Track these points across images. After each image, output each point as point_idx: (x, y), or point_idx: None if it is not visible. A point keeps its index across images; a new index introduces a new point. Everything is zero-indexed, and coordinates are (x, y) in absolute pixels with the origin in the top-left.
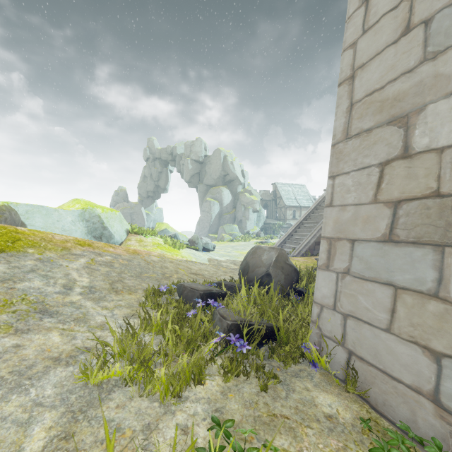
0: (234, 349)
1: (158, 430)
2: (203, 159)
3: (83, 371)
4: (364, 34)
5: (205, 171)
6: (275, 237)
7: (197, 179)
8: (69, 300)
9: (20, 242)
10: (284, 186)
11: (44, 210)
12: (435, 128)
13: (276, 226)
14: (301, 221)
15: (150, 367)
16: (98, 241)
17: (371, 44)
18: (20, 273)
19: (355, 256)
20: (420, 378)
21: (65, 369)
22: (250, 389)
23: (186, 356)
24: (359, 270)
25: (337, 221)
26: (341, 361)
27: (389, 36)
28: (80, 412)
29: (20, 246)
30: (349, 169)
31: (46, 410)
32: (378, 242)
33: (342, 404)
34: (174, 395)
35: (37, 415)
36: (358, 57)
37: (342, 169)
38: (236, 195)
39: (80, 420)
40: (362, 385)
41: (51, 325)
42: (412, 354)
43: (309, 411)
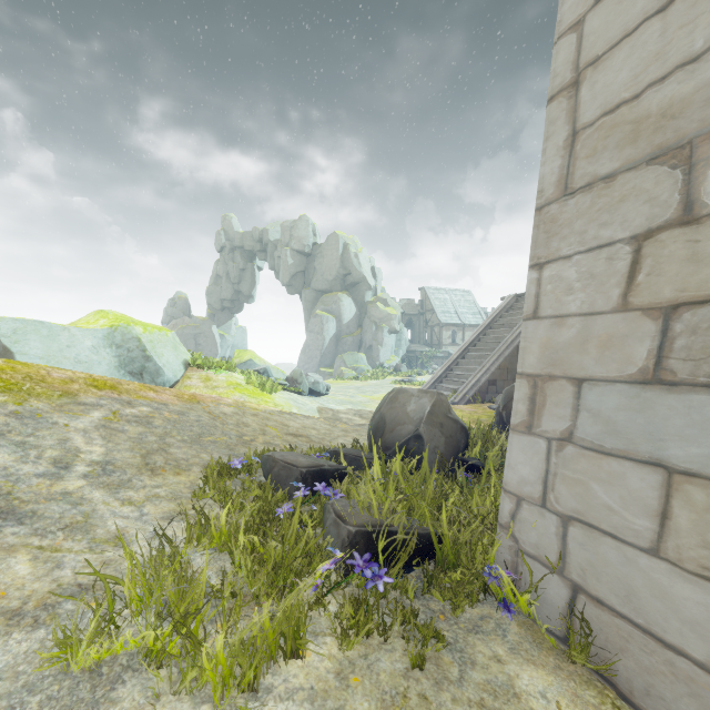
0: (360, 580)
1: None
2: (311, 249)
3: (62, 642)
4: (598, 3)
5: (313, 268)
6: (424, 373)
7: (301, 280)
8: (61, 489)
9: None
10: (438, 292)
11: (45, 328)
12: None
13: (426, 355)
14: (465, 347)
15: (193, 635)
16: (137, 379)
17: (612, 20)
18: None
19: (584, 408)
20: None
21: (28, 634)
22: (391, 664)
23: (268, 605)
24: (592, 435)
25: (547, 345)
26: (557, 602)
27: None
28: None
29: None
30: (570, 250)
31: None
32: (630, 384)
33: (565, 690)
34: (242, 690)
35: None
36: (587, 46)
37: (556, 251)
38: (364, 307)
39: None
40: (601, 651)
41: (16, 541)
42: (707, 602)
43: (506, 709)
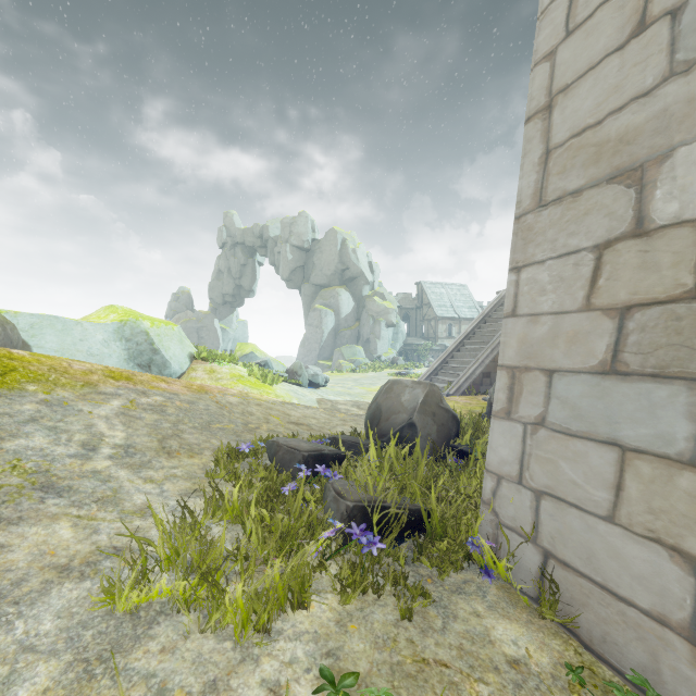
0: (357, 548)
1: (230, 691)
2: (310, 244)
3: (107, 590)
4: (568, 37)
5: (312, 263)
6: (420, 365)
7: (300, 275)
8: (91, 468)
9: (14, 374)
10: (434, 286)
11: (60, 322)
12: (690, 186)
13: (422, 348)
14: (461, 340)
15: (217, 583)
16: (145, 371)
17: (579, 53)
18: (11, 424)
19: (554, 396)
20: (666, 600)
21: (77, 584)
22: (384, 615)
23: (278, 562)
24: (560, 419)
25: (524, 340)
26: (531, 567)
27: (610, 38)
28: (99, 662)
29: (14, 381)
30: (543, 255)
31: (40, 659)
32: (592, 374)
33: (534, 639)
34: (257, 630)
35: (25, 669)
36: (558, 75)
37: (532, 257)
38: (361, 301)
39: (97, 676)
40: (567, 607)
41: (58, 511)
42: (651, 559)
43: (482, 653)
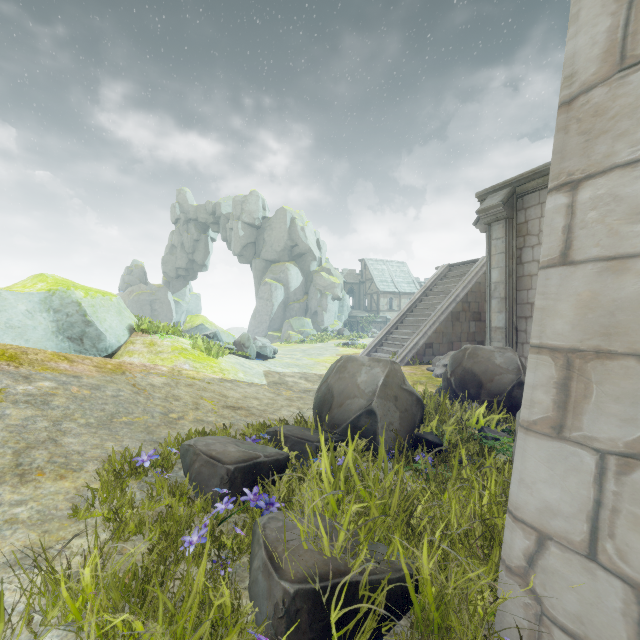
0: None
1: None
2: (261, 222)
3: None
4: None
5: (263, 239)
6: (364, 336)
7: (251, 251)
8: None
9: None
10: (376, 263)
11: None
12: None
13: (366, 320)
14: (404, 313)
15: None
16: (76, 345)
17: None
18: None
19: None
20: None
21: None
22: None
23: None
24: None
25: (591, 303)
26: None
27: None
28: None
29: None
30: (635, 151)
31: None
32: None
33: None
34: None
35: None
36: None
37: (606, 158)
38: (309, 276)
39: None
40: None
41: None
42: None
43: None
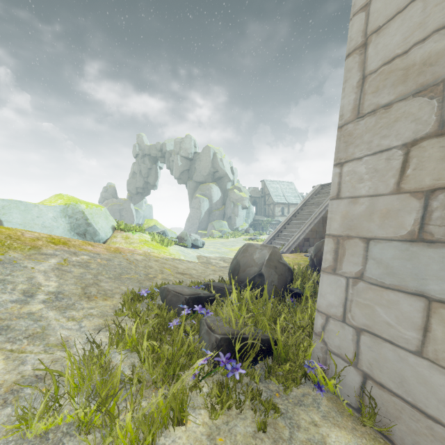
0: (224, 370)
1: None
2: (193, 156)
3: (21, 417)
4: None
5: (194, 168)
6: (264, 233)
7: (186, 175)
8: (27, 310)
9: None
10: (272, 183)
11: (23, 205)
12: None
13: (265, 222)
14: (290, 217)
15: (110, 413)
16: (82, 238)
17: (389, 2)
18: None
19: (371, 258)
20: None
21: None
22: (244, 428)
23: (161, 390)
24: (376, 275)
25: (346, 216)
26: (353, 384)
27: None
28: None
29: None
30: (361, 153)
31: None
32: (402, 242)
33: (359, 444)
34: None
35: None
36: (372, 20)
37: (352, 155)
38: (226, 192)
39: None
40: (383, 418)
41: None
42: None
43: None
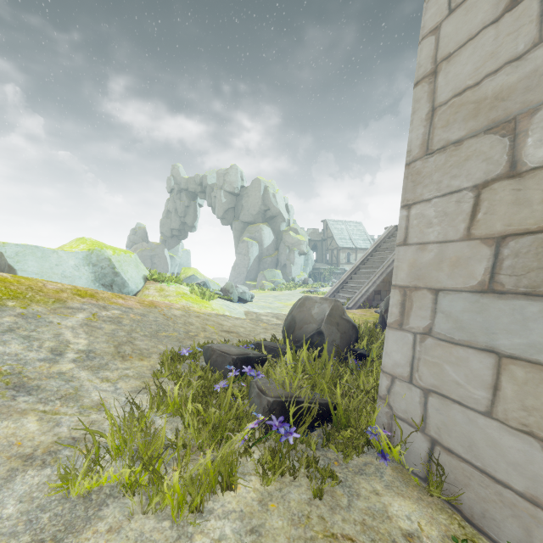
0: (276, 436)
1: None
2: (239, 190)
3: (63, 477)
4: (450, 14)
5: (241, 205)
6: (325, 285)
7: (232, 214)
8: (57, 370)
9: None
10: (336, 223)
11: (40, 251)
12: None
13: (327, 271)
14: (357, 265)
15: (157, 471)
16: (108, 290)
17: (460, 27)
18: None
19: (440, 311)
20: (538, 484)
21: (39, 472)
22: (299, 495)
23: (210, 452)
24: (445, 330)
25: (413, 264)
26: (420, 452)
27: (487, 13)
28: (53, 542)
29: None
30: (430, 194)
31: (1, 541)
32: (472, 293)
33: (424, 514)
34: (192, 510)
35: None
36: (442, 46)
37: (420, 196)
38: (280, 235)
39: None
40: (451, 487)
41: (27, 407)
42: (525, 449)
43: (381, 527)
